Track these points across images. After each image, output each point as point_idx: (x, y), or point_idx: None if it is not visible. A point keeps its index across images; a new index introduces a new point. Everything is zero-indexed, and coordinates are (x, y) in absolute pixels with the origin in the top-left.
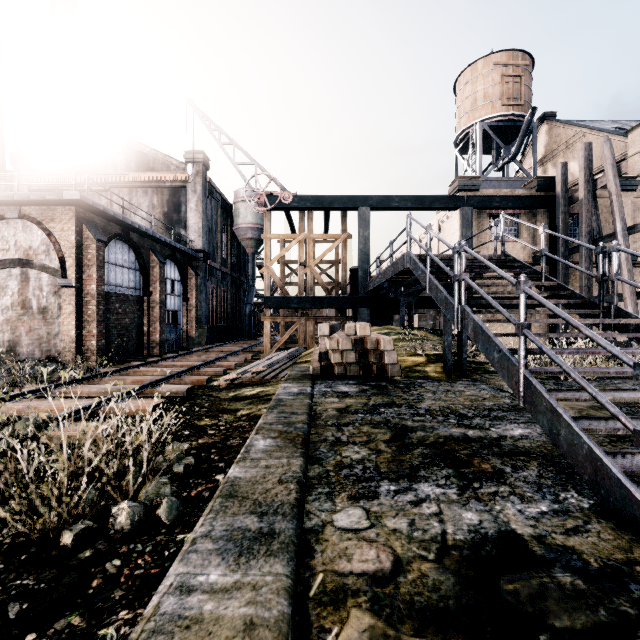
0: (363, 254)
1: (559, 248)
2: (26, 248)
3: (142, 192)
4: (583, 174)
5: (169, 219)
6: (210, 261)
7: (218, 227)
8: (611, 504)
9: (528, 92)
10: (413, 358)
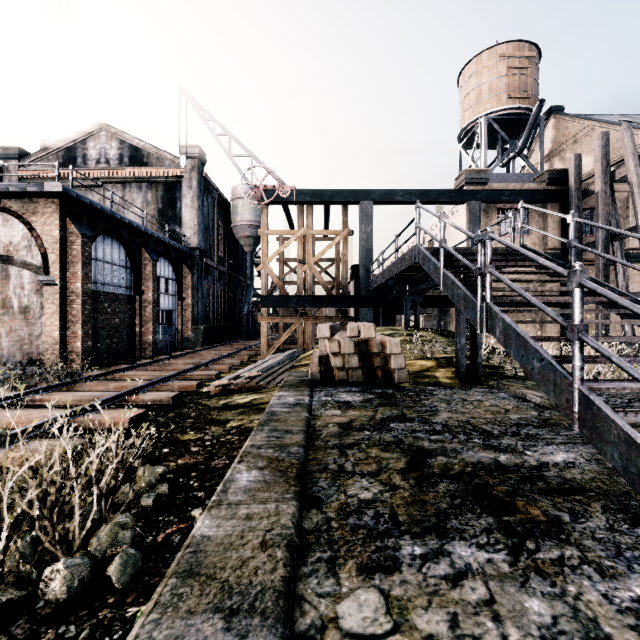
0: (365, 251)
1: None
2: (6, 243)
3: (136, 188)
4: (600, 165)
5: (164, 216)
6: (206, 259)
7: (215, 224)
8: None
9: (535, 85)
10: (421, 362)
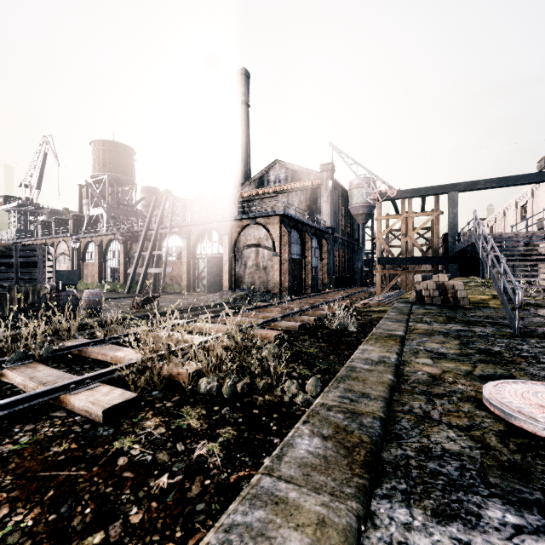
0: (452, 225)
1: None
2: (258, 238)
3: (294, 194)
4: None
5: (310, 209)
6: (335, 233)
7: (339, 209)
8: (513, 328)
9: None
10: (481, 296)
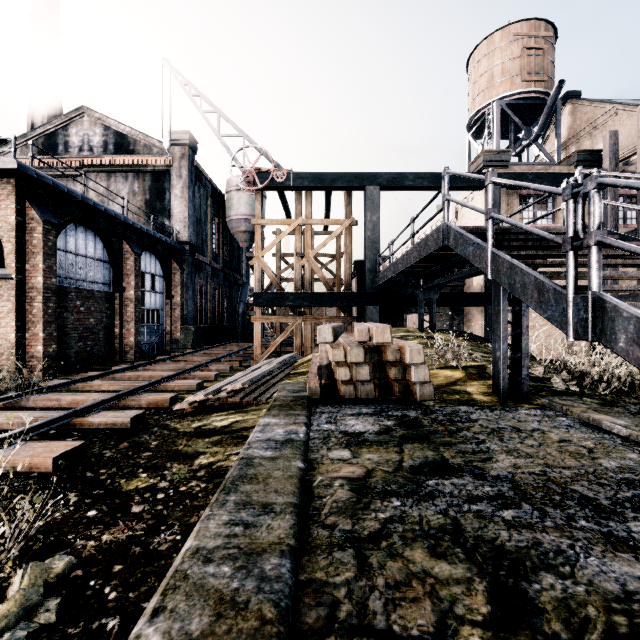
0: (371, 242)
1: None
2: None
3: (121, 177)
4: None
5: (151, 207)
6: (198, 255)
7: (208, 218)
8: None
9: (551, 67)
10: (446, 372)
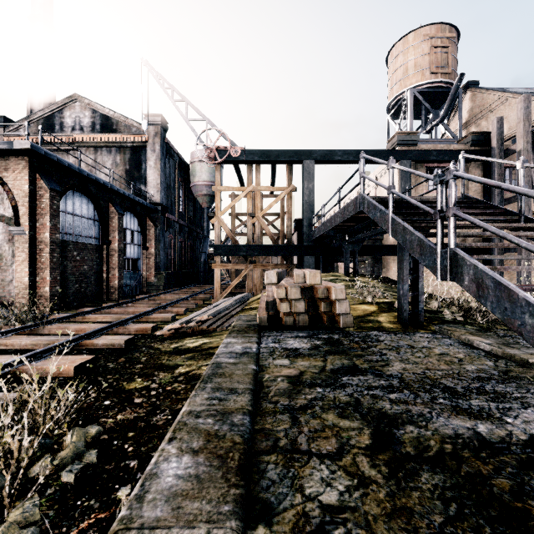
0: (308, 205)
1: (495, 198)
2: None
3: (106, 151)
4: (522, 125)
5: (131, 176)
6: (168, 214)
7: (176, 184)
8: None
9: (454, 62)
10: (363, 306)
